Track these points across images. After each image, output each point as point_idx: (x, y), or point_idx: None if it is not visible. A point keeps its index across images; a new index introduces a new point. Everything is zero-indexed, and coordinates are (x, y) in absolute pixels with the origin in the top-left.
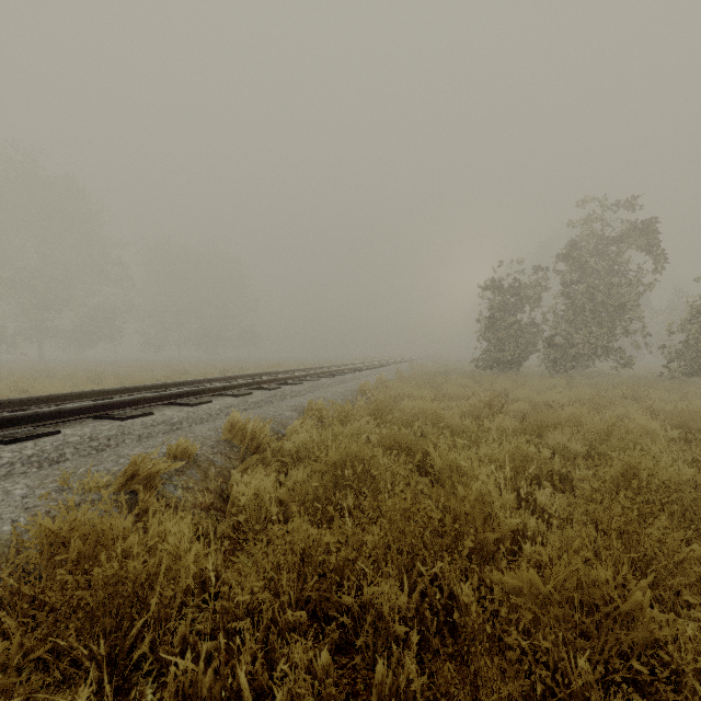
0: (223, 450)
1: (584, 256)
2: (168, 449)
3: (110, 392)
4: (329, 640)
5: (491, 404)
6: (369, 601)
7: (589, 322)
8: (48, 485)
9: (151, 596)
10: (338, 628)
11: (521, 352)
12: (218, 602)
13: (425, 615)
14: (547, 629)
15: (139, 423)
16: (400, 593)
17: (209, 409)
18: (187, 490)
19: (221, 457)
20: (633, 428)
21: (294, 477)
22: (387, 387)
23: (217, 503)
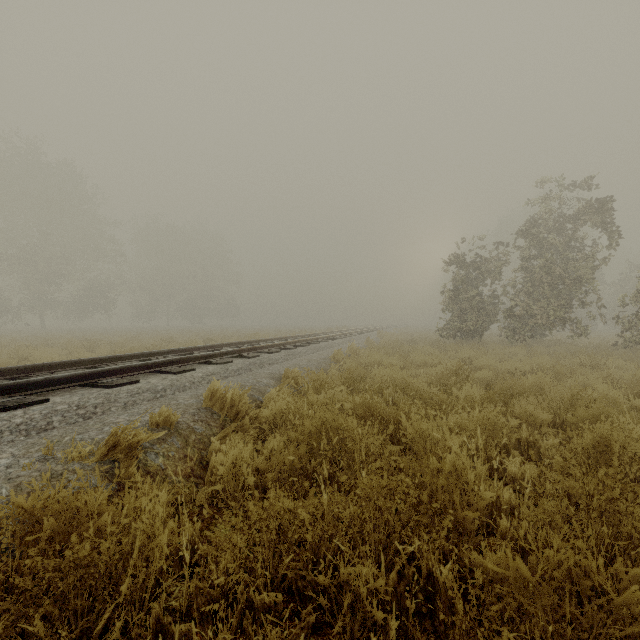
0: (204, 418)
1: (542, 233)
2: (150, 418)
3: (100, 360)
4: (305, 623)
5: (457, 372)
6: (346, 582)
7: (547, 294)
8: (33, 454)
9: (123, 578)
10: (315, 607)
11: (483, 322)
12: (192, 583)
13: (403, 595)
14: (533, 620)
15: (125, 391)
16: (377, 572)
17: (192, 376)
18: (168, 457)
19: (202, 424)
20: (600, 398)
21: (270, 445)
22: (358, 355)
23: (197, 470)
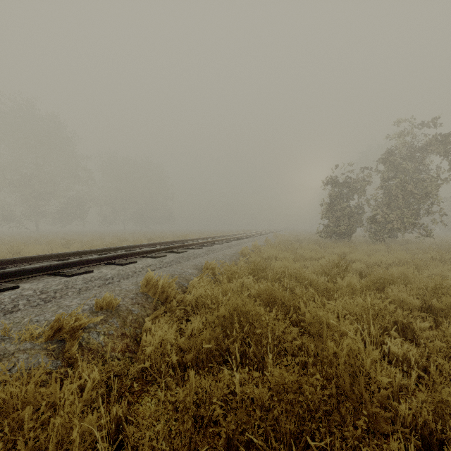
0: (140, 301)
1: (397, 160)
2: (95, 302)
3: (67, 255)
4: None
5: (337, 265)
6: None
7: (401, 206)
8: None
9: None
10: None
11: (352, 226)
12: None
13: None
14: None
15: (81, 279)
16: None
17: (134, 267)
18: (108, 336)
19: (138, 307)
20: None
21: (192, 325)
22: (259, 250)
23: (132, 346)
